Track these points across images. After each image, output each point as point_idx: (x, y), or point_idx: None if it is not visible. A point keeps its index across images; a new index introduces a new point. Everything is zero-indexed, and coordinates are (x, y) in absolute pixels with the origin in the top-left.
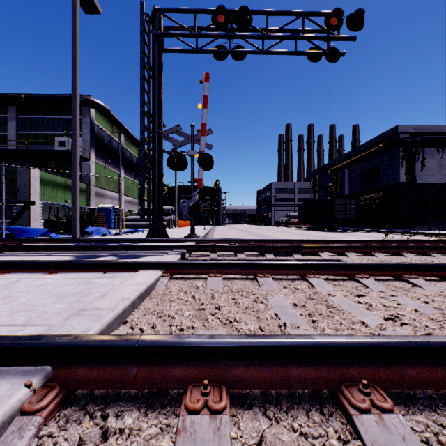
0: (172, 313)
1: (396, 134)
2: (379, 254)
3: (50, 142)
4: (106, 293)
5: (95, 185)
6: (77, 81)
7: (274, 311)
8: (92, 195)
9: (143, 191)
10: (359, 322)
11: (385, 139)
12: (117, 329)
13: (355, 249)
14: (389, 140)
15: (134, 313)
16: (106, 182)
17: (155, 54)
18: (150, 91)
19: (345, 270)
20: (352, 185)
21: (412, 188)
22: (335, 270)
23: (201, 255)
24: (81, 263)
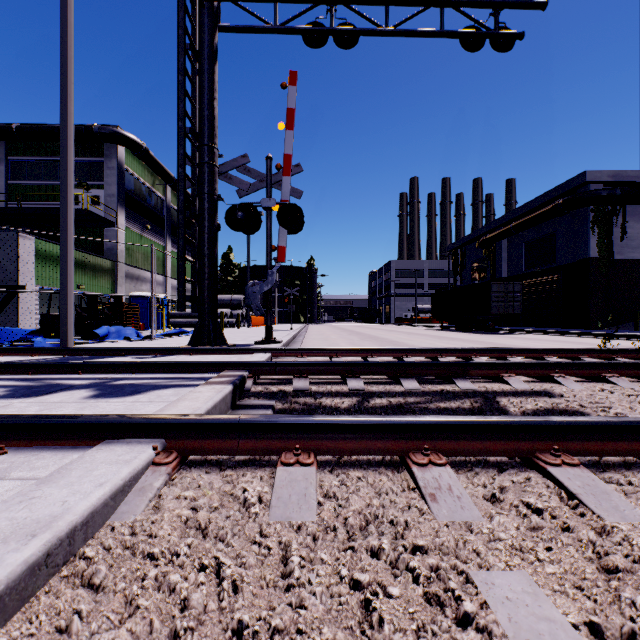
0: None
1: (584, 184)
2: (619, 378)
3: (57, 197)
4: None
5: (125, 262)
6: (69, 77)
7: None
8: (121, 278)
9: (183, 265)
10: None
11: (565, 193)
12: None
13: (569, 370)
14: (571, 194)
15: None
16: (144, 258)
17: (204, 31)
18: (196, 97)
19: (631, 438)
20: (513, 263)
21: (607, 267)
22: (606, 438)
23: (278, 381)
24: None
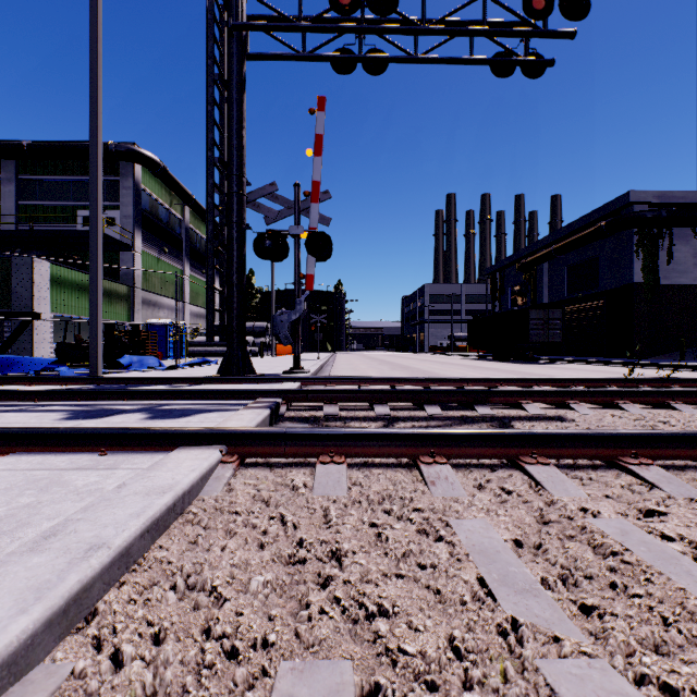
0: (219, 583)
1: (628, 205)
2: (630, 405)
3: (70, 218)
4: (63, 522)
5: (142, 287)
6: (99, 107)
7: (476, 573)
8: (137, 304)
9: (212, 294)
10: None
11: (608, 214)
12: (46, 657)
13: (585, 397)
14: (615, 215)
15: (124, 581)
16: (162, 283)
17: (233, 61)
18: (224, 125)
19: (597, 446)
20: (554, 287)
21: (653, 293)
22: (577, 446)
23: (309, 407)
24: (57, 433)
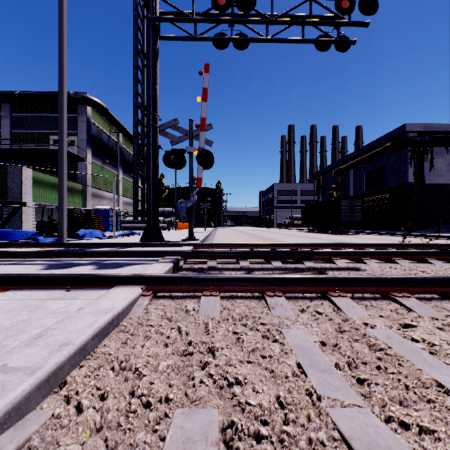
0: (140, 366)
1: (404, 132)
2: (402, 260)
3: (45, 141)
4: (45, 330)
5: (92, 185)
6: (64, 70)
7: (295, 360)
8: (89, 196)
9: (137, 190)
10: (434, 384)
11: (392, 138)
12: (37, 406)
13: (373, 255)
14: (396, 139)
15: (82, 365)
16: (104, 182)
17: (150, 41)
18: (144, 82)
19: (377, 285)
20: (357, 185)
21: (420, 189)
22: (364, 285)
23: (198, 262)
24: (39, 277)
